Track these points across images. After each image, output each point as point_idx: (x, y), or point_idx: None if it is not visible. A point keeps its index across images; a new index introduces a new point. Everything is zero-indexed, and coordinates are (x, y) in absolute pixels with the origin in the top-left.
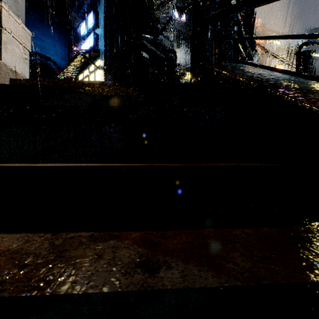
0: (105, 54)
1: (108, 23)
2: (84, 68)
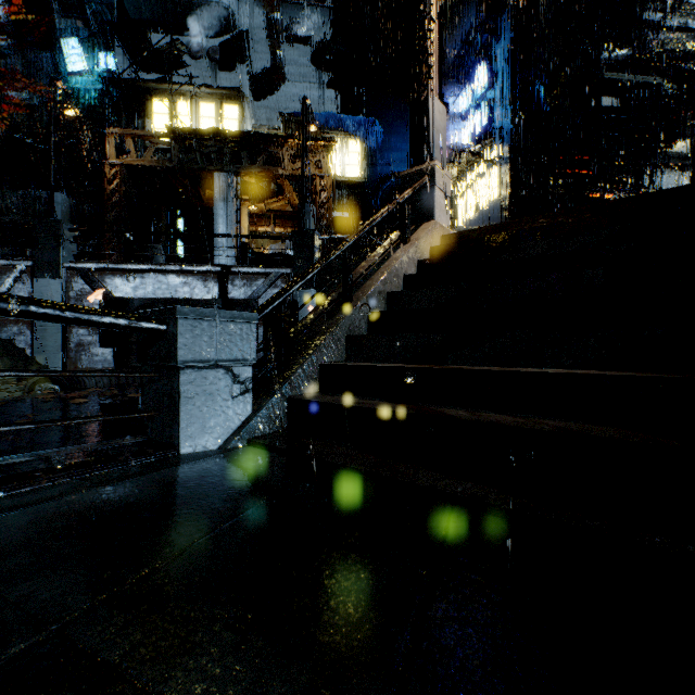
0: (513, 132)
1: (519, 70)
2: (468, 170)
